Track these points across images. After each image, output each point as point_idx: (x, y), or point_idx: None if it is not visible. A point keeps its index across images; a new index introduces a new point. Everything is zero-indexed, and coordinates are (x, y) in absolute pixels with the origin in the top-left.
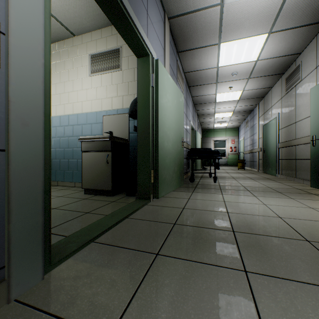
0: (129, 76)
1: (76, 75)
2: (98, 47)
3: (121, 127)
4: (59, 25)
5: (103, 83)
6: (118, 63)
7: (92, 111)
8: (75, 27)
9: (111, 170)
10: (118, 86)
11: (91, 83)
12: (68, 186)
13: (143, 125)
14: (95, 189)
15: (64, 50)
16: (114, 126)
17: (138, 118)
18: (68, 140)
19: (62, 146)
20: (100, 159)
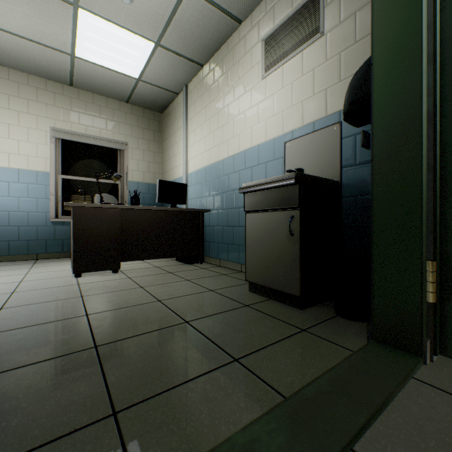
0: (342, 38)
1: (242, 86)
2: (277, 17)
3: (322, 158)
4: (217, 15)
5: (286, 81)
6: (316, 22)
7: (267, 140)
8: (240, 4)
9: (298, 250)
10: (315, 73)
11: (265, 90)
12: (232, 269)
13: (394, 125)
14: (267, 286)
15: (228, 55)
16: (306, 159)
17: (374, 109)
18: (232, 195)
19: (225, 205)
20: (277, 226)
